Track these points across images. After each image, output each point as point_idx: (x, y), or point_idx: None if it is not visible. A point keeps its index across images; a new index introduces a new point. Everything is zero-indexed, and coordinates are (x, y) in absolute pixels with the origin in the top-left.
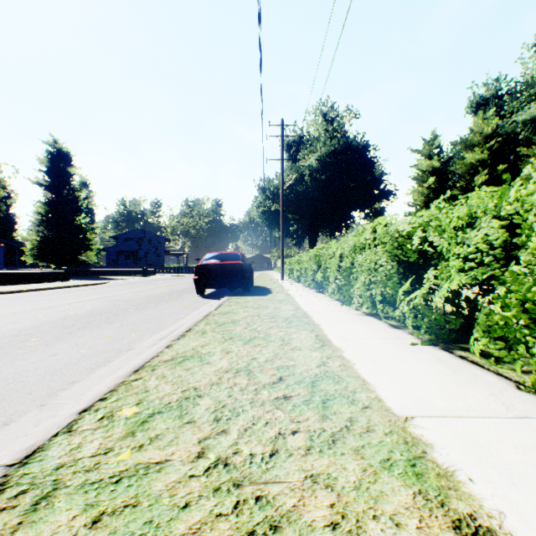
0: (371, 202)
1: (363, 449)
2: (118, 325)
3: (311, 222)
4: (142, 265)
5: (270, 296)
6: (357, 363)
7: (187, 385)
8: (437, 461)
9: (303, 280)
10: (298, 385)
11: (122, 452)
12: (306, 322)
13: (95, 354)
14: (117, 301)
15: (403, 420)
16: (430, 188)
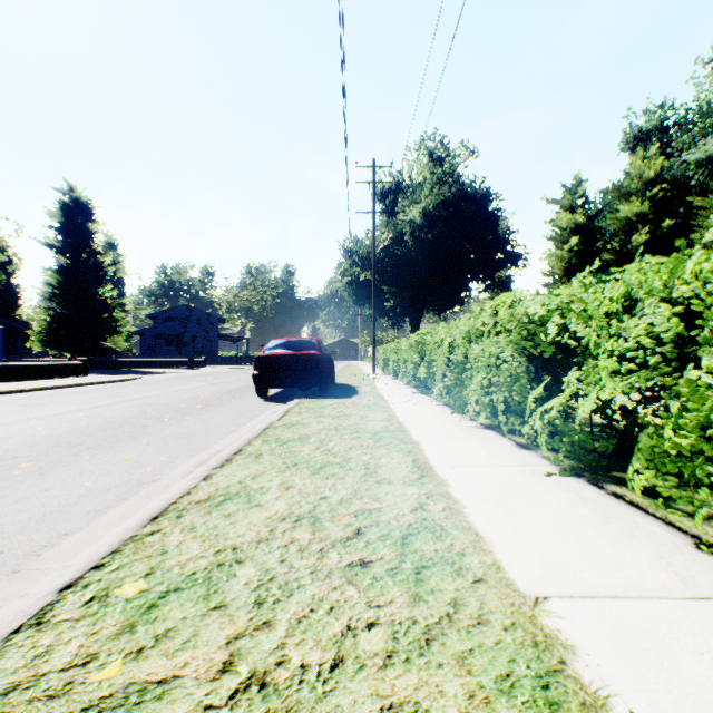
0: (493, 269)
1: (470, 656)
2: (144, 442)
3: (414, 296)
4: (188, 353)
5: (356, 399)
6: (468, 504)
7: (223, 543)
8: (582, 679)
9: (401, 375)
10: (383, 543)
11: (110, 662)
12: (401, 438)
13: (105, 488)
14: (148, 406)
15: (531, 602)
16: (571, 252)
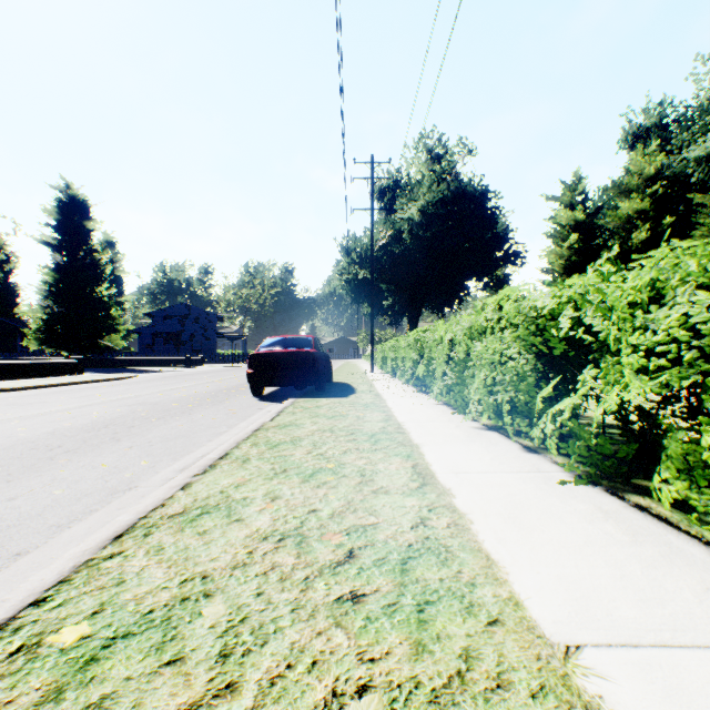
0: (492, 267)
1: None
2: (126, 445)
3: (412, 294)
4: (186, 351)
5: (353, 398)
6: (476, 519)
7: (192, 569)
8: None
9: (400, 373)
10: (378, 569)
11: None
12: (399, 441)
13: (74, 498)
14: (138, 406)
15: (562, 654)
16: (571, 249)
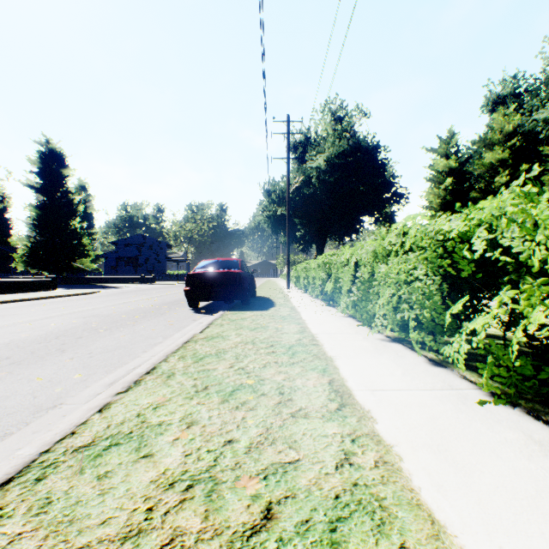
0: (381, 206)
1: None
2: (68, 356)
3: (319, 227)
4: (142, 271)
5: (272, 311)
6: (404, 454)
7: (72, 542)
8: None
9: (311, 289)
10: (302, 542)
11: None
12: (314, 353)
13: None
14: (91, 318)
15: None
16: (446, 190)
